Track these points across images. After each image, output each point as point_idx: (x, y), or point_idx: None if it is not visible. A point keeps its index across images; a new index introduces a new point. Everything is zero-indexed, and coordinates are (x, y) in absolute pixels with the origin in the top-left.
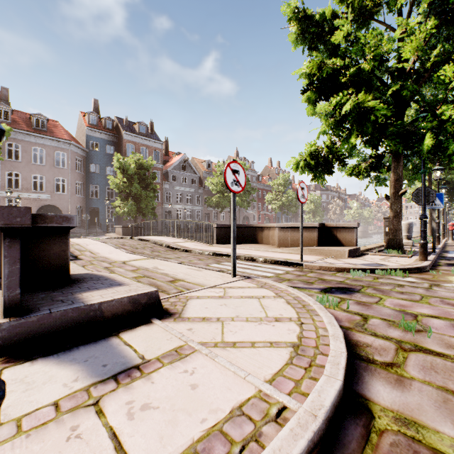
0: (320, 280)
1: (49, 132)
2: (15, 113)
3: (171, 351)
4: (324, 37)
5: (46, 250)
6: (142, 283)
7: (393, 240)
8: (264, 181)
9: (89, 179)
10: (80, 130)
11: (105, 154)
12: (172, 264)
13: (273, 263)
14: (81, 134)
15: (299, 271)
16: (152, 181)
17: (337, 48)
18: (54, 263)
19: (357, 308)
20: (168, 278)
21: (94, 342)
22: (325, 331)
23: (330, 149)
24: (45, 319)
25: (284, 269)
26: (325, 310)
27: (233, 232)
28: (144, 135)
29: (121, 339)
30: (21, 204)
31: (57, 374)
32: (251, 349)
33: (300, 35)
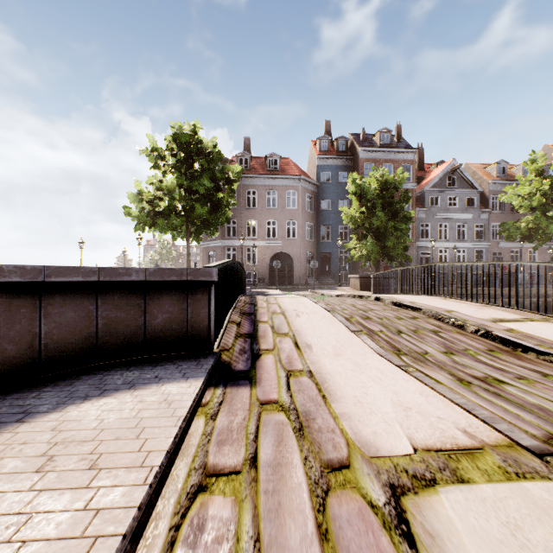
0: None
1: (280, 171)
2: (253, 160)
3: None
4: None
5: None
6: None
7: None
8: None
9: (319, 219)
10: (311, 162)
11: (337, 185)
12: None
13: None
14: (312, 167)
15: None
16: (403, 206)
17: None
18: None
19: None
20: None
21: None
22: None
23: None
24: None
25: None
26: None
27: None
28: (387, 146)
29: None
30: (257, 253)
31: None
32: None
33: None
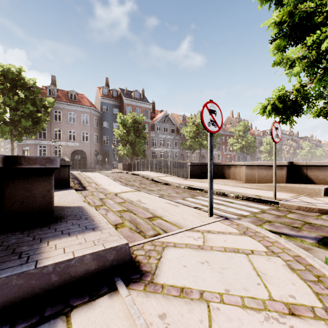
0: (307, 225)
1: (78, 102)
2: (59, 91)
3: None
4: None
5: (31, 190)
6: (124, 219)
7: None
8: (227, 128)
9: (102, 132)
10: (97, 99)
11: (112, 115)
12: (153, 197)
13: (245, 199)
14: (98, 102)
15: (276, 210)
16: (143, 131)
17: None
18: (39, 202)
19: None
20: (147, 214)
21: None
22: None
23: (300, 91)
24: None
25: (258, 206)
26: None
27: (210, 172)
28: (138, 99)
29: (68, 327)
30: (62, 149)
31: None
32: None
33: None
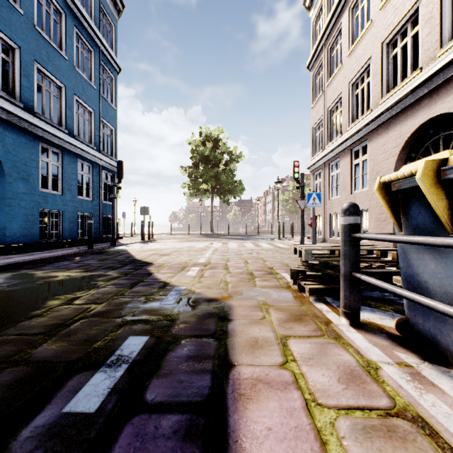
0: None
1: None
2: None
3: None
4: None
5: None
6: None
7: None
8: None
9: None
10: None
11: None
12: None
13: None
14: None
15: None
16: None
17: None
18: None
19: None
20: None
21: None
22: None
23: None
24: None
25: None
26: None
27: None
28: None
29: None
30: (307, 216)
31: None
32: None
33: None
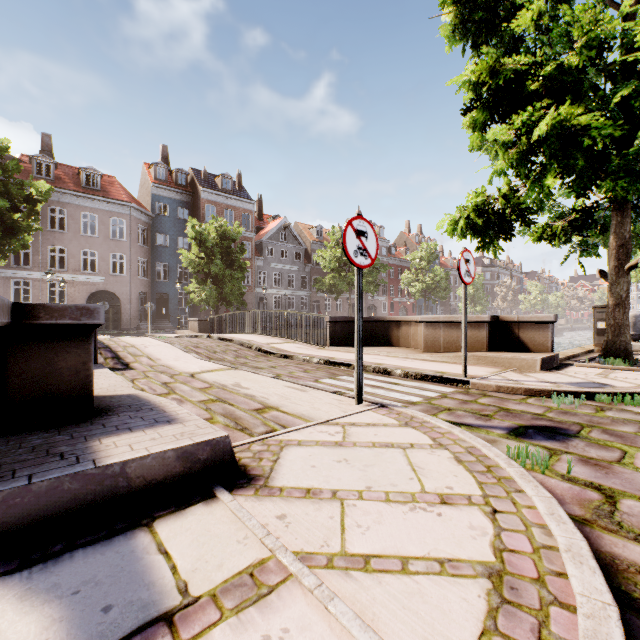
0: (503, 411)
1: (103, 191)
2: (59, 168)
3: (241, 574)
4: (498, 25)
5: (55, 363)
6: (213, 412)
7: (614, 342)
8: (399, 254)
9: (155, 255)
10: (144, 188)
11: (176, 221)
12: (262, 378)
13: (419, 379)
14: (145, 193)
15: (463, 393)
16: (240, 257)
17: (518, 42)
18: (68, 383)
19: (586, 473)
20: (254, 404)
21: (105, 543)
22: (548, 535)
23: (508, 199)
24: (17, 497)
25: (437, 389)
26: (534, 481)
27: (358, 331)
28: (229, 192)
29: (154, 536)
30: (67, 290)
31: (8, 628)
32: (402, 578)
33: (459, 26)
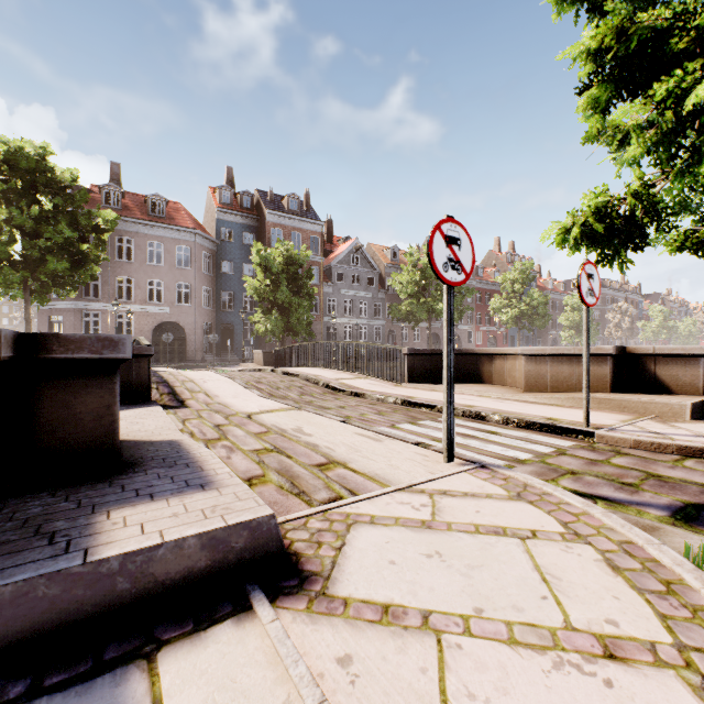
0: (653, 479)
1: (168, 219)
2: (127, 197)
3: None
4: None
5: (72, 406)
6: (266, 467)
7: None
8: (487, 276)
9: (220, 284)
10: (209, 213)
11: (241, 246)
12: (328, 422)
13: (523, 427)
14: (211, 219)
15: (588, 449)
16: (307, 283)
17: None
18: (88, 431)
19: None
20: (316, 457)
21: (81, 688)
22: None
23: (641, 197)
24: None
25: (550, 442)
26: None
27: (448, 367)
28: (296, 213)
29: (153, 682)
30: (134, 321)
31: None
32: None
33: None
